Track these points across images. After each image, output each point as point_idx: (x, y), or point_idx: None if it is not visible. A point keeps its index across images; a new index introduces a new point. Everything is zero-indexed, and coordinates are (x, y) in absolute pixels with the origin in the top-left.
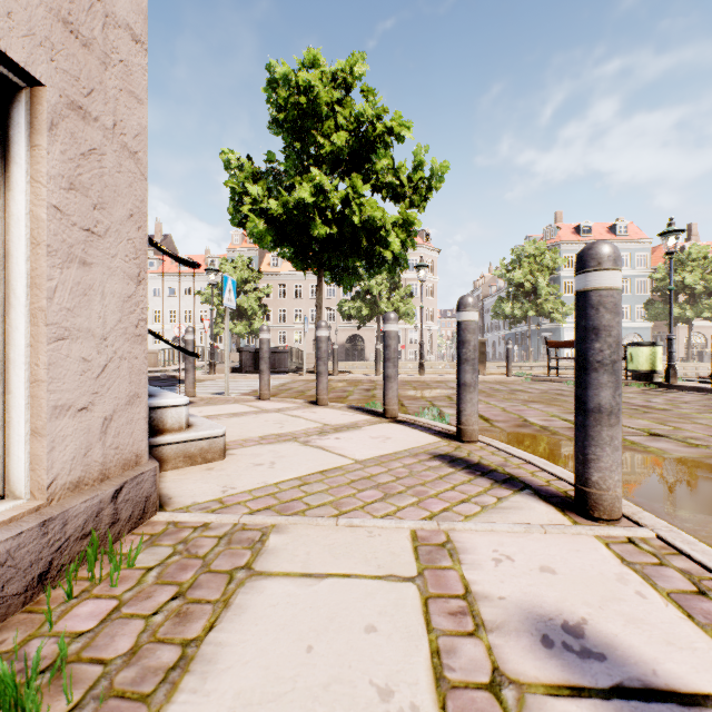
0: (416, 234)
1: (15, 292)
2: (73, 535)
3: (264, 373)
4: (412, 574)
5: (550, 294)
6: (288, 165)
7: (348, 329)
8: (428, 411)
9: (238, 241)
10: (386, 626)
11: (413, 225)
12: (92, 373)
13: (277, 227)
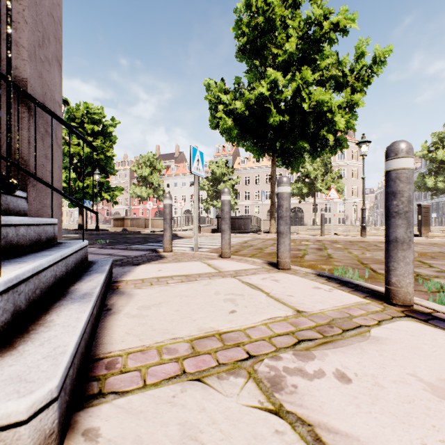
0: (356, 117)
1: None
2: None
3: (224, 232)
4: None
5: None
6: (249, 76)
7: (291, 204)
8: (422, 283)
9: (220, 151)
10: None
11: (356, 106)
12: None
13: (241, 123)
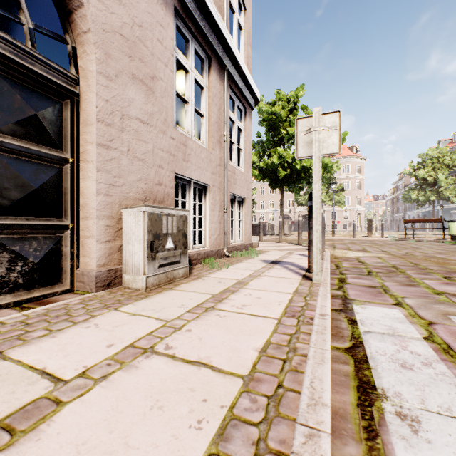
0: (331, 166)
1: (243, 220)
2: (248, 246)
3: (261, 233)
4: (287, 252)
5: (452, 183)
6: (267, 143)
7: (302, 212)
8: None
9: None
10: (282, 253)
11: (327, 164)
12: (248, 229)
13: (263, 172)
